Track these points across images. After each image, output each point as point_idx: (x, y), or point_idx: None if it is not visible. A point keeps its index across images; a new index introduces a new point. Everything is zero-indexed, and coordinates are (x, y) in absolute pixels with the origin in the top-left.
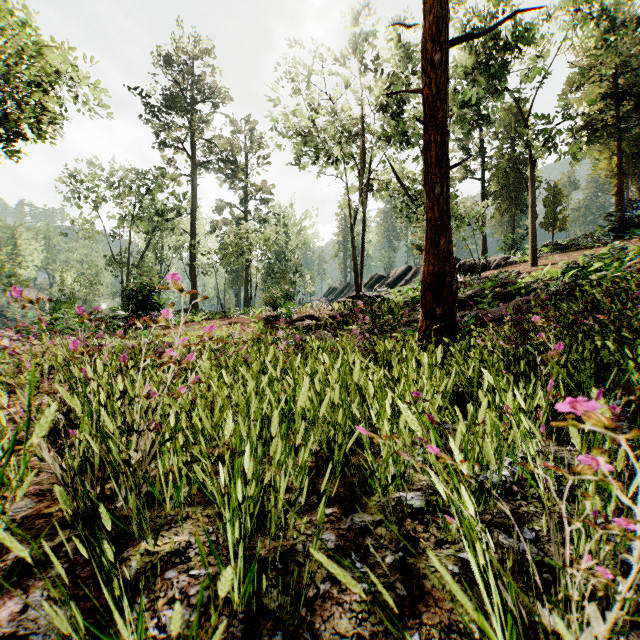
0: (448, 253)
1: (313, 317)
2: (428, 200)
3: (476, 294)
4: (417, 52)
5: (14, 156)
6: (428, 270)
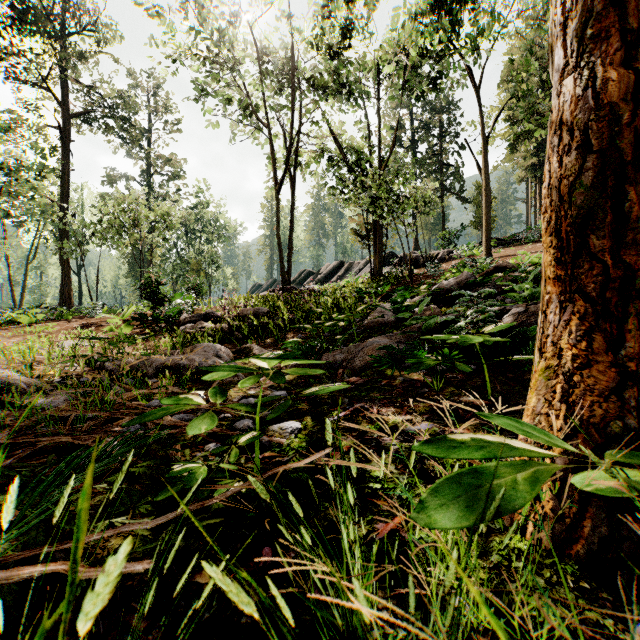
0: None
1: (212, 316)
2: None
3: (473, 280)
4: None
5: None
6: (638, 68)
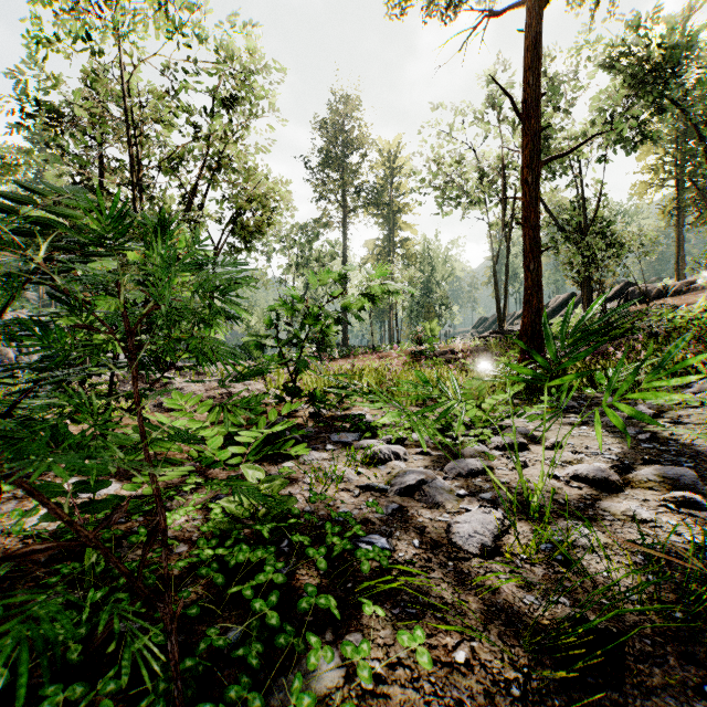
0: (538, 310)
1: (453, 352)
2: (524, 274)
3: None
4: (565, 82)
5: (250, 248)
6: (523, 322)
